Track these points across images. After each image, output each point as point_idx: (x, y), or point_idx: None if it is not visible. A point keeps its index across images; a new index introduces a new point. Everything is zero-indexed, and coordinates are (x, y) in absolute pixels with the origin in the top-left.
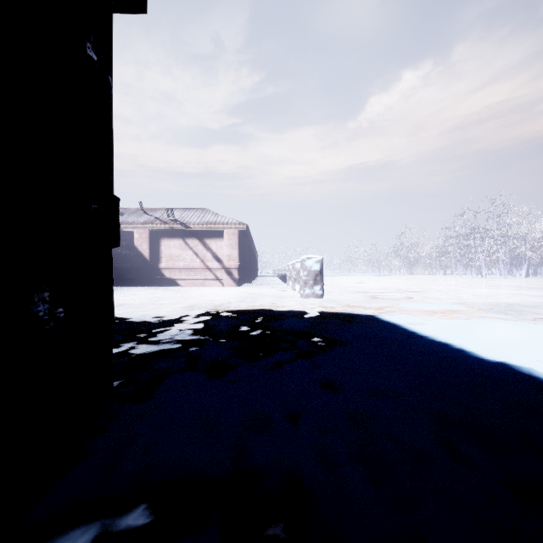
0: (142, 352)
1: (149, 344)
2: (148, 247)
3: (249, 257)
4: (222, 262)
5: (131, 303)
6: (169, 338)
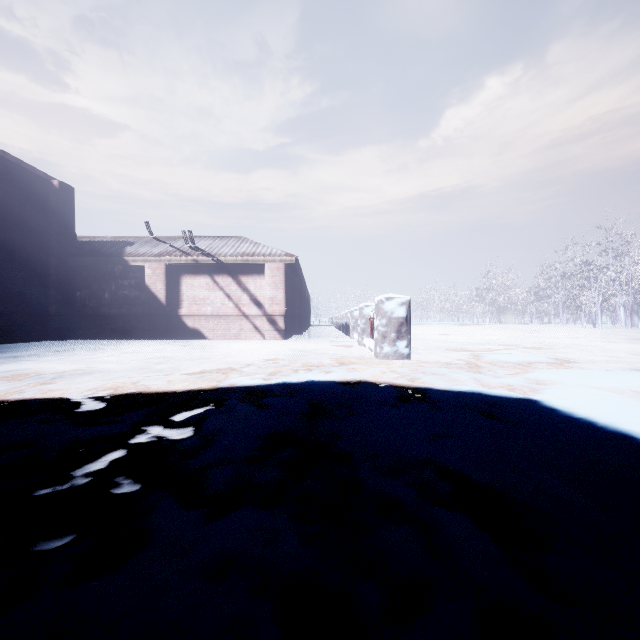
0: None
1: None
2: (163, 286)
3: (299, 301)
4: (263, 307)
5: (114, 368)
6: (83, 487)
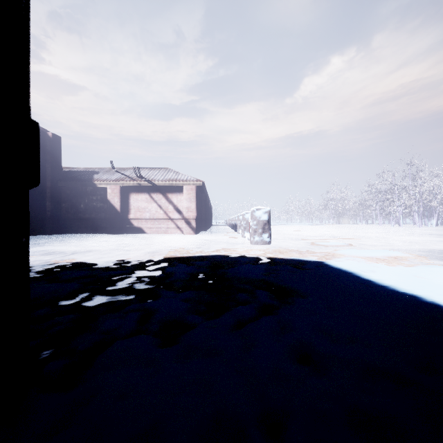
0: (94, 305)
1: (104, 295)
2: (119, 200)
3: (204, 209)
4: (182, 213)
5: (101, 249)
6: (126, 287)
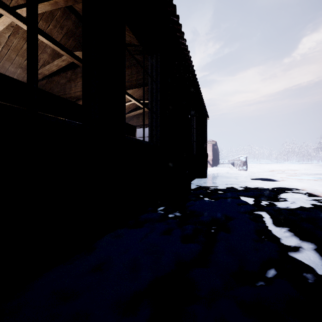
0: None
1: None
2: None
3: (216, 154)
4: None
5: None
6: None
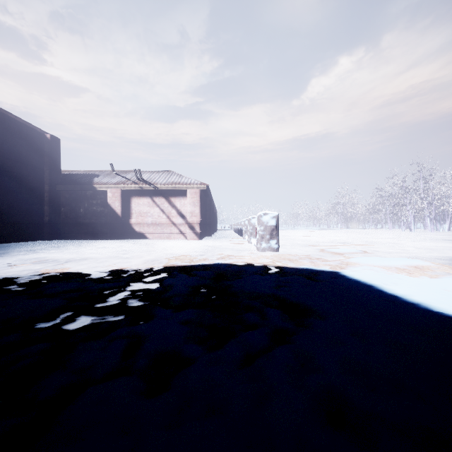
0: (75, 328)
1: (90, 315)
2: (119, 204)
3: (209, 213)
4: (186, 218)
5: (98, 256)
6: (117, 303)
